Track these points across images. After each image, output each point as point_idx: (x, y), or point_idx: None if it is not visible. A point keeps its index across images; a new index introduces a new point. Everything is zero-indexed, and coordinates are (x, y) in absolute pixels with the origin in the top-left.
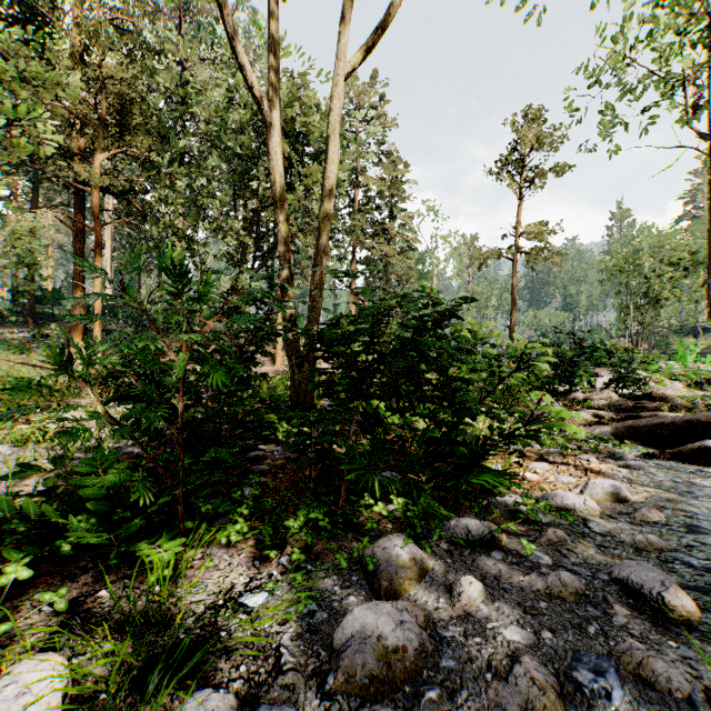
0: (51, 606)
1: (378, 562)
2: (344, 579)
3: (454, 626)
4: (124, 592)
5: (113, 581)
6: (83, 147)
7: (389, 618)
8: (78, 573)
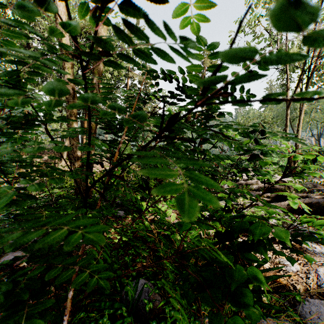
0: None
1: None
2: None
3: None
4: None
5: None
6: None
7: None
8: None
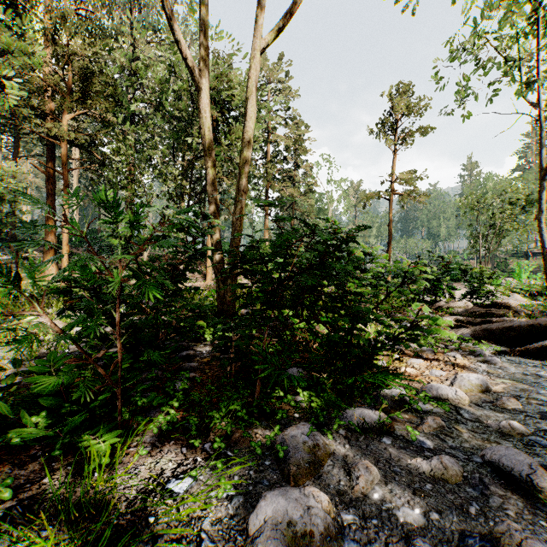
0: (0, 492)
1: (287, 449)
2: (259, 464)
3: (354, 507)
4: (67, 479)
5: (58, 468)
6: (54, 109)
7: (297, 503)
8: (28, 461)
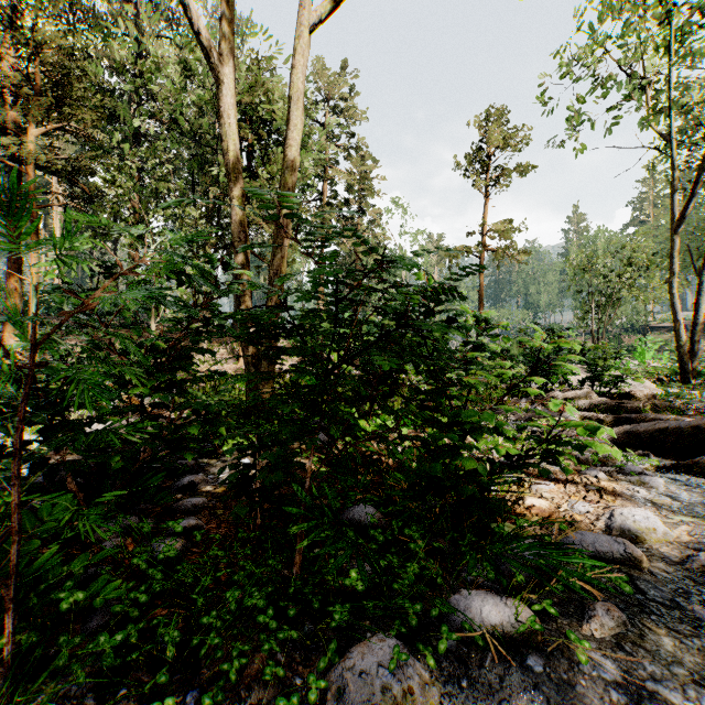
0: None
1: None
2: None
3: None
4: None
5: None
6: (20, 121)
7: None
8: None
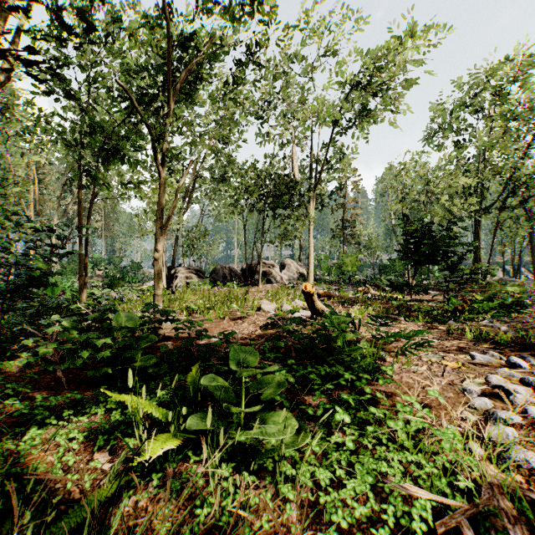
0: None
1: None
2: None
3: None
4: None
5: None
6: None
7: None
8: None
